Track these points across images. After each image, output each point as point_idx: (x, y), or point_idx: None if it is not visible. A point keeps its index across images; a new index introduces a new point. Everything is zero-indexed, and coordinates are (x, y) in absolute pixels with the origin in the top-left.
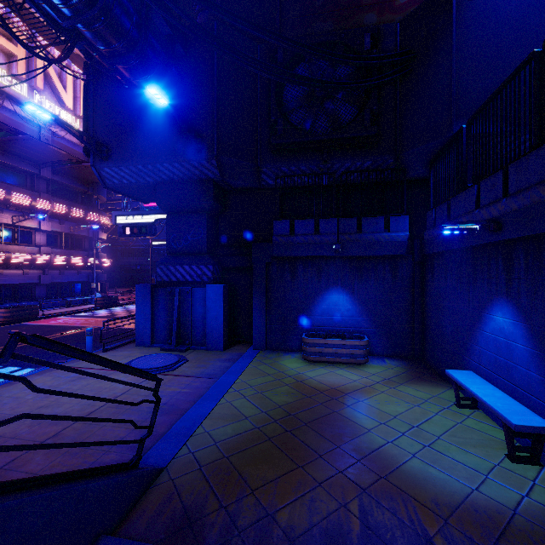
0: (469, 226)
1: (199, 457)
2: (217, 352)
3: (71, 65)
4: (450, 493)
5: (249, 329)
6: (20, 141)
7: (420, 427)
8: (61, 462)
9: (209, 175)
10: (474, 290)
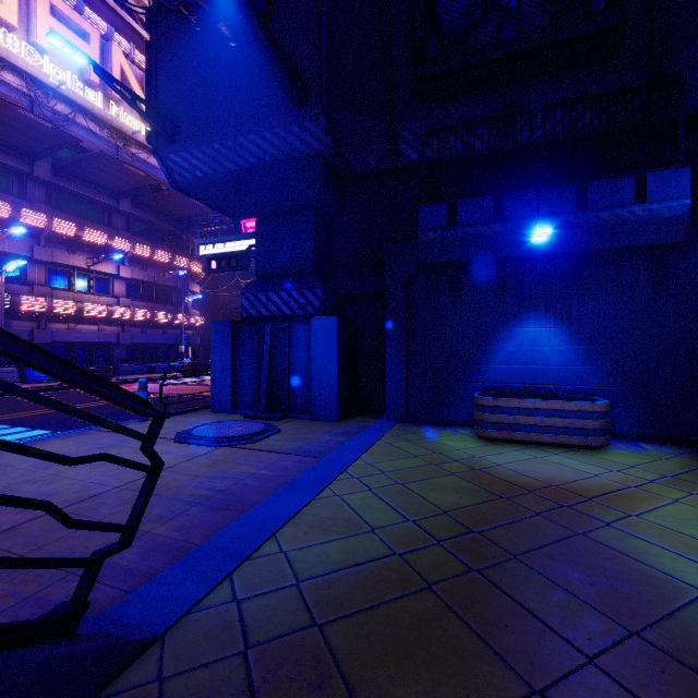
0: None
1: (251, 617)
2: (327, 424)
3: None
4: None
5: (380, 393)
6: (90, 160)
7: None
8: None
9: (315, 148)
10: None
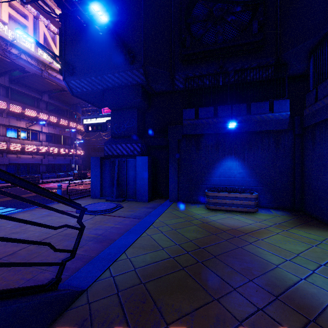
0: None
1: (118, 282)
2: (143, 203)
3: None
4: None
5: (166, 189)
6: (29, 77)
7: None
8: (4, 277)
9: (138, 81)
10: None
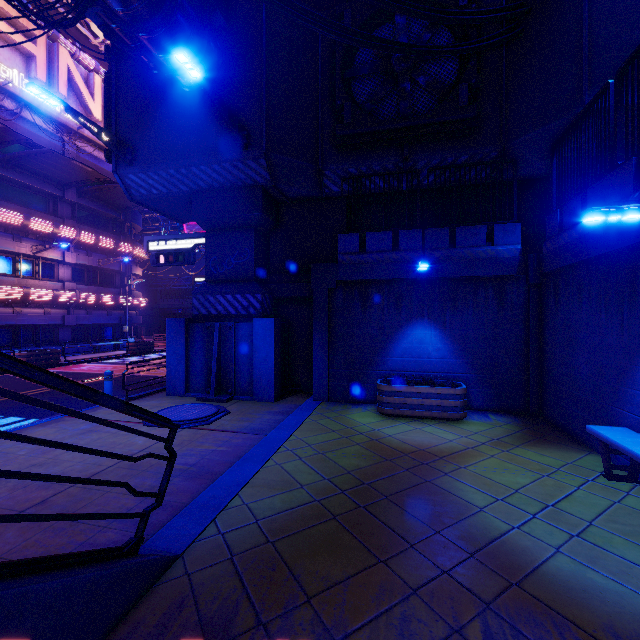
0: (635, 206)
1: (232, 541)
2: (267, 404)
3: (100, 68)
4: (635, 617)
5: (308, 377)
6: (38, 156)
7: (558, 507)
8: (39, 541)
9: (256, 180)
10: (632, 310)
